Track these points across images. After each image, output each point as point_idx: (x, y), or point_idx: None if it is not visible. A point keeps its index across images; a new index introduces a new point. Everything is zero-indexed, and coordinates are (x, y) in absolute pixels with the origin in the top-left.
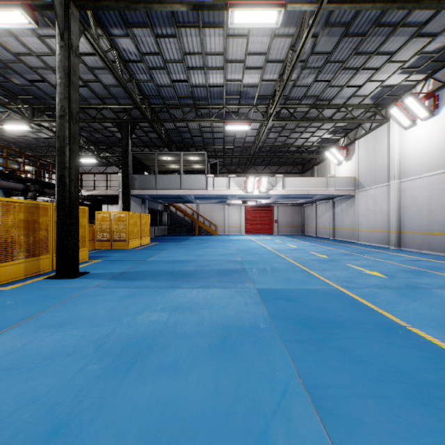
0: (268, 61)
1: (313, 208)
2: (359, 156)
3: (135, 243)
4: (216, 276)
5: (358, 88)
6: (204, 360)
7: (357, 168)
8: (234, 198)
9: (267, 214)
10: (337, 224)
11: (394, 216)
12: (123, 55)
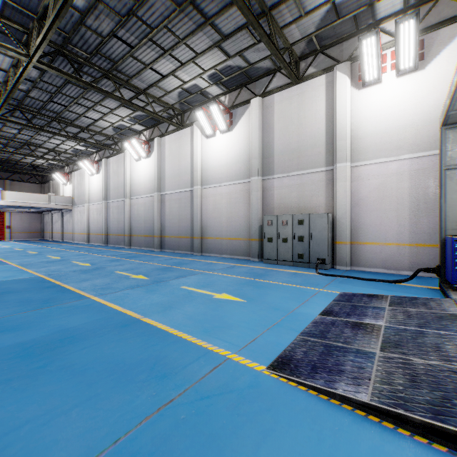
0: None
1: (50, 216)
2: (75, 183)
3: None
4: None
5: (58, 145)
6: None
7: (74, 191)
8: None
9: None
10: (65, 230)
11: (86, 225)
12: None
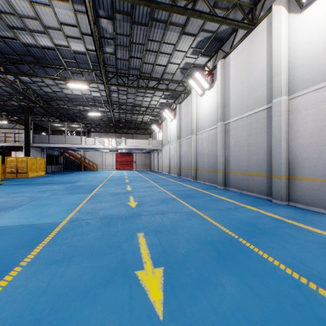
0: (100, 90)
1: (153, 155)
2: (163, 130)
3: (34, 174)
4: (62, 183)
5: (149, 102)
6: (34, 192)
7: (162, 136)
8: (101, 149)
9: (129, 158)
10: (159, 164)
11: (168, 160)
12: (23, 80)
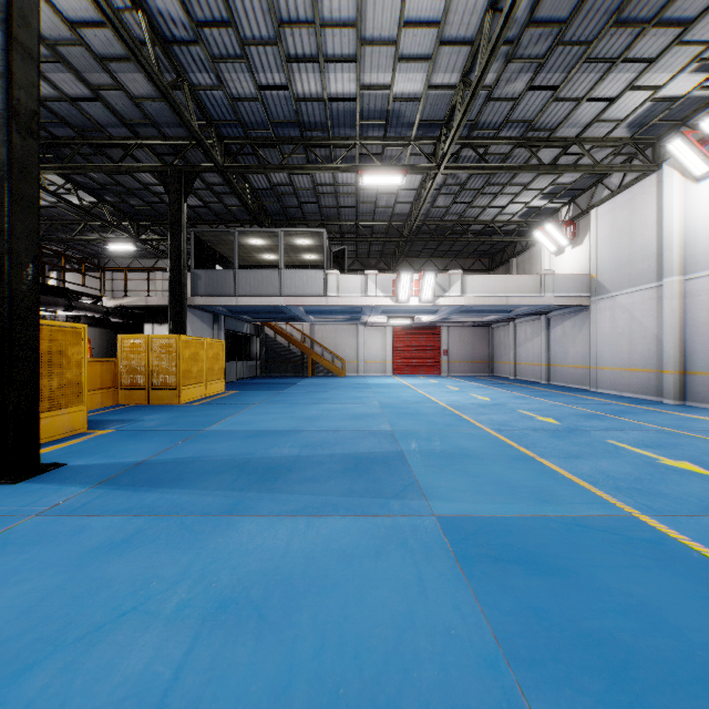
0: (443, 42)
1: (511, 331)
2: (599, 236)
3: (195, 392)
4: (341, 474)
5: (608, 104)
6: None
7: (595, 258)
8: (375, 312)
9: (430, 341)
10: (555, 358)
11: (672, 343)
12: (160, 27)
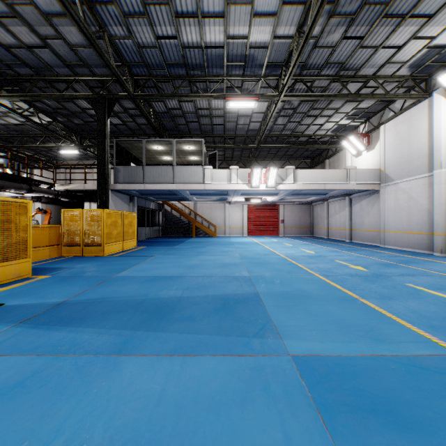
0: (285, 2)
1: (325, 207)
2: (386, 143)
3: (115, 247)
4: (212, 314)
5: (396, 50)
6: None
7: (383, 158)
8: (236, 194)
9: (272, 213)
10: (355, 225)
11: (439, 214)
12: None
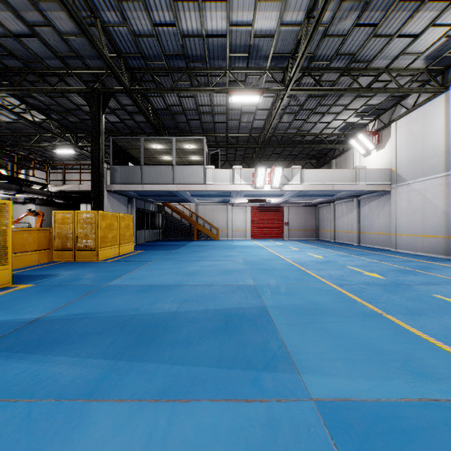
0: None
1: (331, 209)
2: (398, 141)
3: (110, 252)
4: (212, 335)
5: (412, 40)
6: None
7: (394, 157)
8: (239, 196)
9: (276, 216)
10: (364, 228)
11: None
12: None
